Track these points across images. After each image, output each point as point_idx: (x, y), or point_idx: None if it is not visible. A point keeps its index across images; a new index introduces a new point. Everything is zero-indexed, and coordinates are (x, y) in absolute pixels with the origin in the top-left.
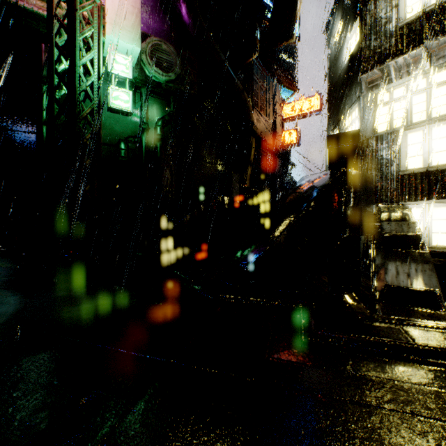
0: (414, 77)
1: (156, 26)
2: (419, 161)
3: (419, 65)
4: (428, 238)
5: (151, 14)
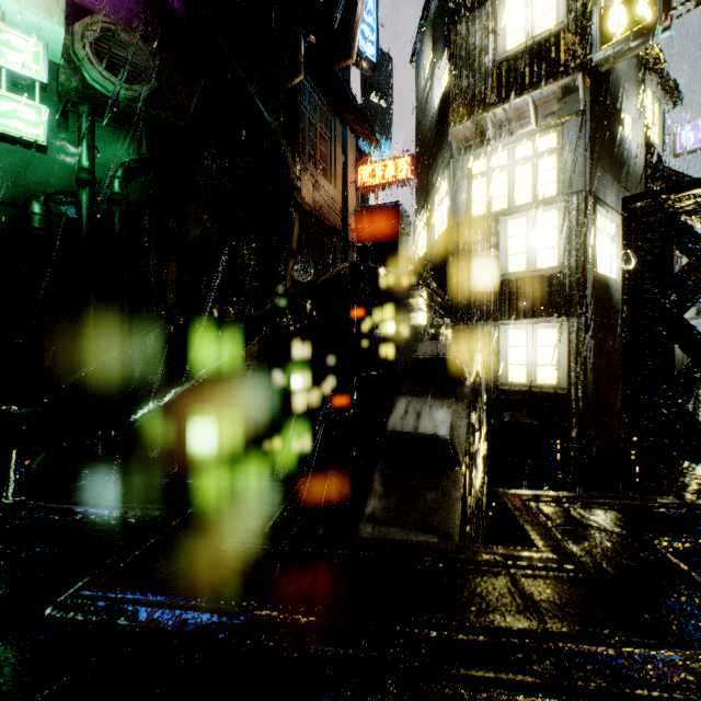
0: (517, 139)
1: None
2: (522, 261)
3: (523, 123)
4: (532, 373)
5: None
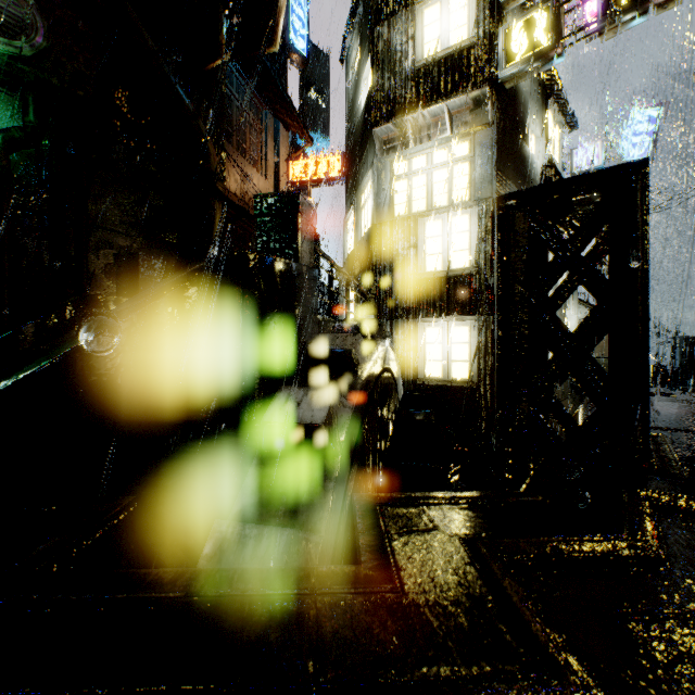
0: (434, 145)
1: None
2: (438, 261)
3: (440, 130)
4: (447, 369)
5: None
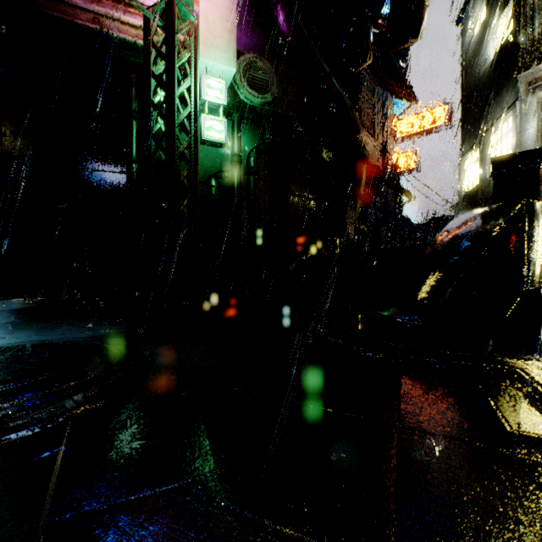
0: None
1: (248, 41)
2: None
3: None
4: None
5: (242, 27)
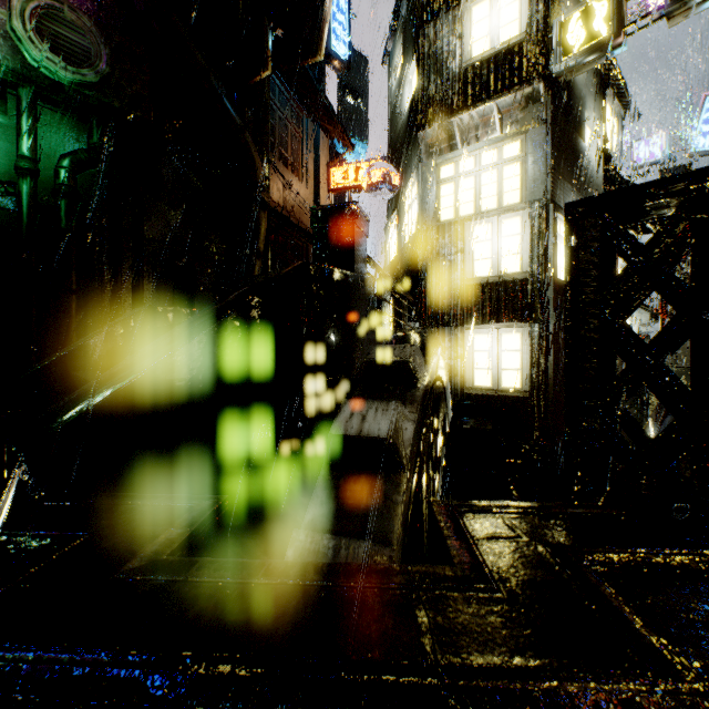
0: (483, 146)
1: None
2: (487, 266)
3: (489, 130)
4: (497, 378)
5: None
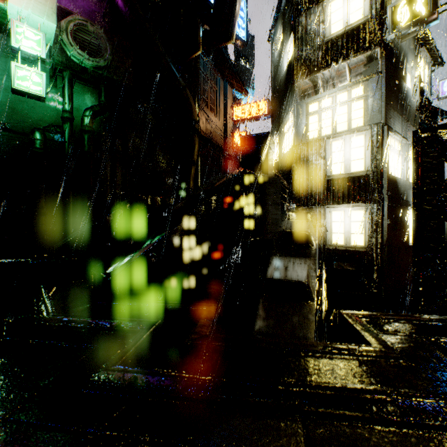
0: (338, 90)
1: (85, 5)
2: (341, 167)
3: (342, 79)
4: (348, 239)
5: None
